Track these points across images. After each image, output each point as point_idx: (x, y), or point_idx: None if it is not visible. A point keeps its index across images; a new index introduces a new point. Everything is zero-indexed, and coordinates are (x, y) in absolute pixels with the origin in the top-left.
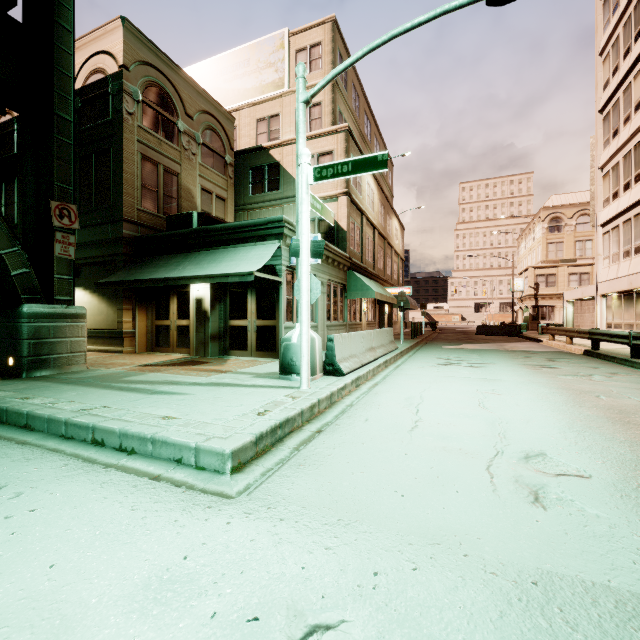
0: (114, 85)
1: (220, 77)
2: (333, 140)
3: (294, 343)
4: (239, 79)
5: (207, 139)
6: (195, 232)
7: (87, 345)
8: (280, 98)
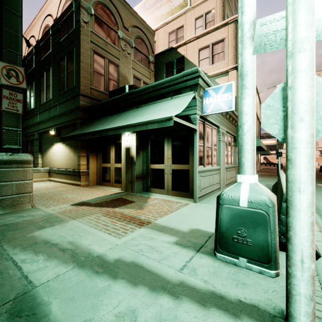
0: (76, 5)
1: (146, 12)
2: (224, 30)
3: (243, 208)
4: (157, 10)
5: (137, 44)
6: (125, 96)
7: (63, 179)
8: (184, 14)
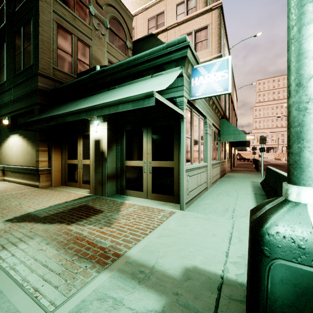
0: None
1: None
2: (208, 17)
3: None
4: None
5: (113, 26)
6: (93, 76)
7: (19, 179)
8: None
